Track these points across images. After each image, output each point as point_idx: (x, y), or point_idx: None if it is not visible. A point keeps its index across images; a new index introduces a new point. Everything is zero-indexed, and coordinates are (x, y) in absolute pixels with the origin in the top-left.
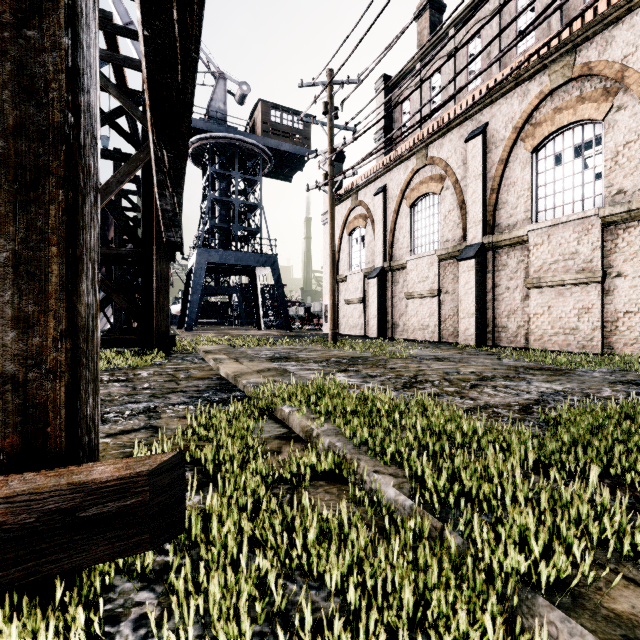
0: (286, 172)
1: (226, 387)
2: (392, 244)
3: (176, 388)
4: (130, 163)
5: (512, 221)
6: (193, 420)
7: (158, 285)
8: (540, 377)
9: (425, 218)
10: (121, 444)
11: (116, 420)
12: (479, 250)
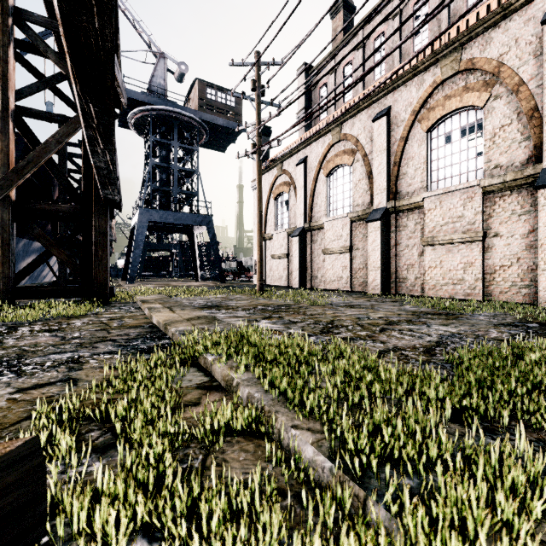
0: (220, 143)
1: (156, 335)
2: (311, 207)
3: (106, 337)
4: (69, 125)
5: (411, 189)
6: (112, 372)
7: (97, 240)
8: (437, 321)
9: (339, 186)
10: (29, 400)
11: (33, 373)
12: (384, 213)
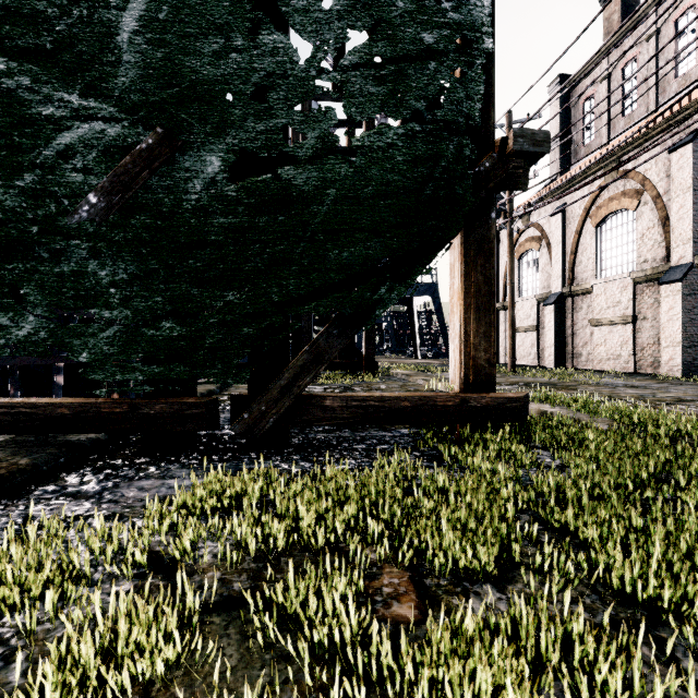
0: None
1: None
2: (573, 267)
3: None
4: None
5: None
6: None
7: None
8: None
9: (616, 237)
10: None
11: None
12: (688, 272)
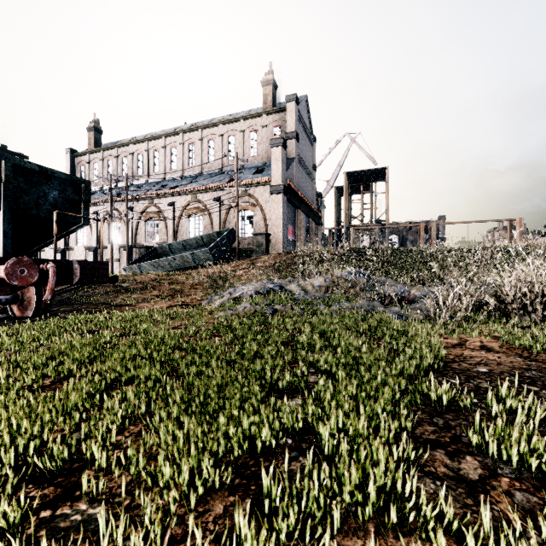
0: None
1: None
2: (69, 239)
3: None
4: None
5: (105, 242)
6: None
7: None
8: None
9: (82, 233)
10: None
11: None
12: (95, 249)
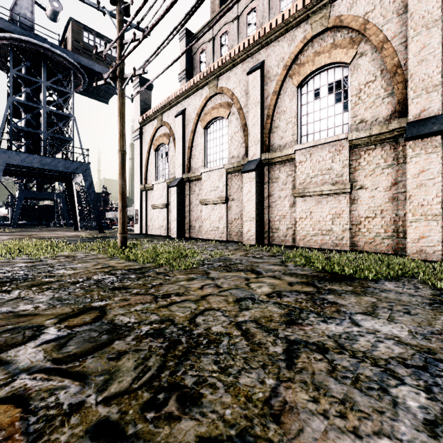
0: (102, 94)
1: None
2: (190, 159)
3: None
4: None
5: (283, 142)
6: None
7: None
8: (350, 300)
9: (216, 138)
10: None
11: None
12: (258, 164)
